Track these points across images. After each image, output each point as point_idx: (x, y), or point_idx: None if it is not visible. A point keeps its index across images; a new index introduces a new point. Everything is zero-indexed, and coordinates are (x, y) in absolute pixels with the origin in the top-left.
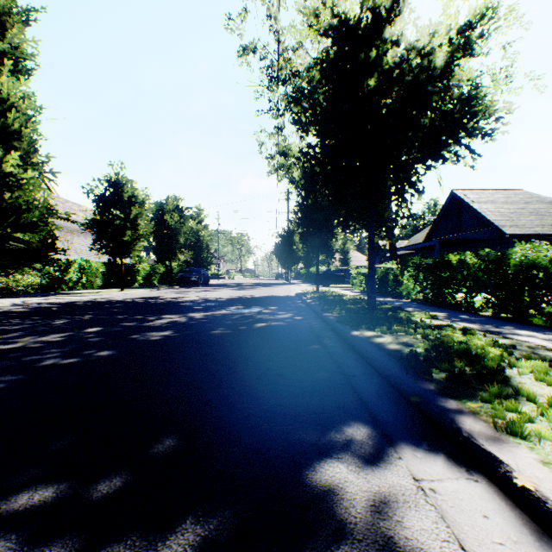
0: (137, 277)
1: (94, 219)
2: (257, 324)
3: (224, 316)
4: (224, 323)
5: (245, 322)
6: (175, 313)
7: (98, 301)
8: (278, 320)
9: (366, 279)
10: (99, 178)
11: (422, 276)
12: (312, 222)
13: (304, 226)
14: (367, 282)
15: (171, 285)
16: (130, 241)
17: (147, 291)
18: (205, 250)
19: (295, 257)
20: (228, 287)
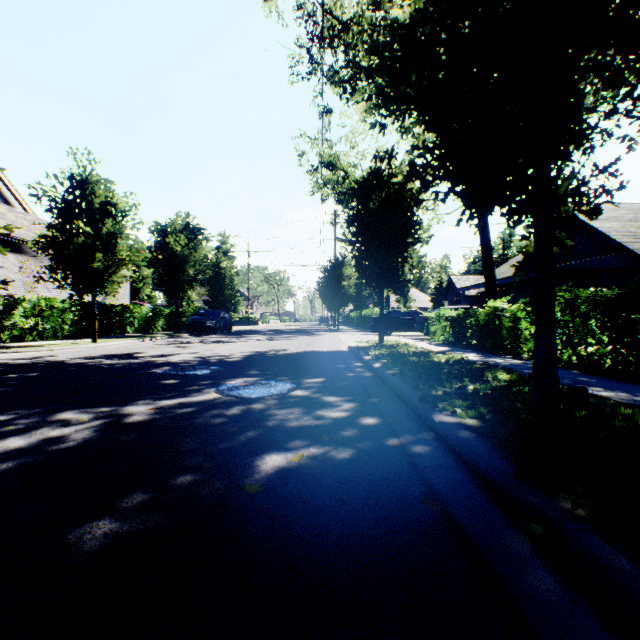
0: (132, 322)
1: (51, 237)
2: (263, 461)
3: (200, 413)
4: (175, 451)
5: (235, 444)
6: (100, 402)
7: (16, 364)
8: (322, 435)
9: (453, 326)
10: (56, 175)
11: (579, 321)
12: (374, 239)
13: (363, 245)
14: (536, 337)
15: (177, 332)
16: (104, 270)
17: (134, 343)
18: (228, 287)
19: (344, 296)
20: (254, 336)
